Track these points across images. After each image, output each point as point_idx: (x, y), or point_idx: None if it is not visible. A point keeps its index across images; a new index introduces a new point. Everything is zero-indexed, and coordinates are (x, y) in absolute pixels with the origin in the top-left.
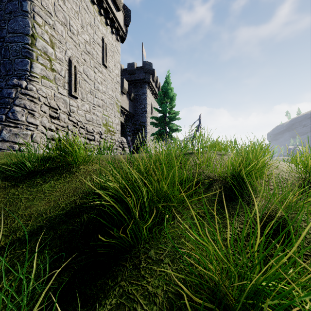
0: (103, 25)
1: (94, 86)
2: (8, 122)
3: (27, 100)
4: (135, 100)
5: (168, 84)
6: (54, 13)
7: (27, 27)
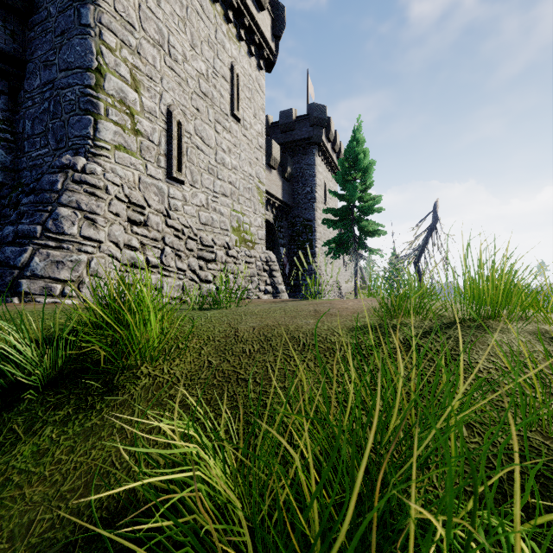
0: (233, 42)
1: (215, 158)
2: (45, 239)
3: (83, 194)
4: (293, 179)
5: (358, 143)
6: (139, 24)
7: (89, 55)
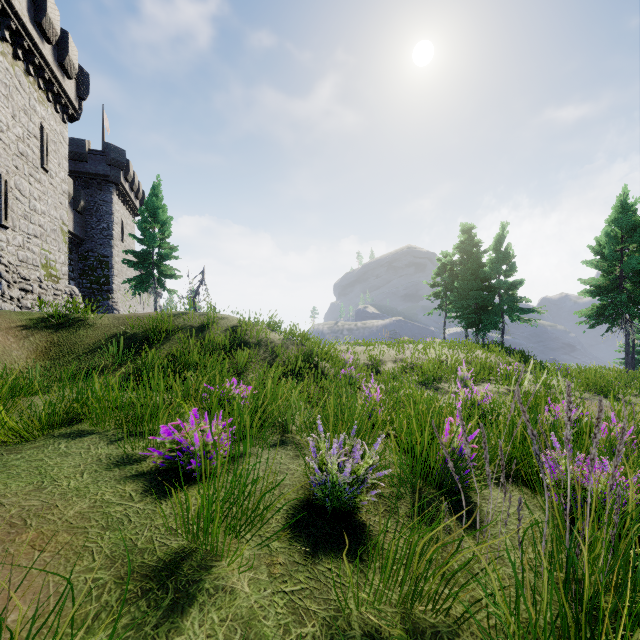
0: (42, 104)
1: (29, 206)
2: None
3: None
4: (86, 211)
5: (158, 198)
6: None
7: None
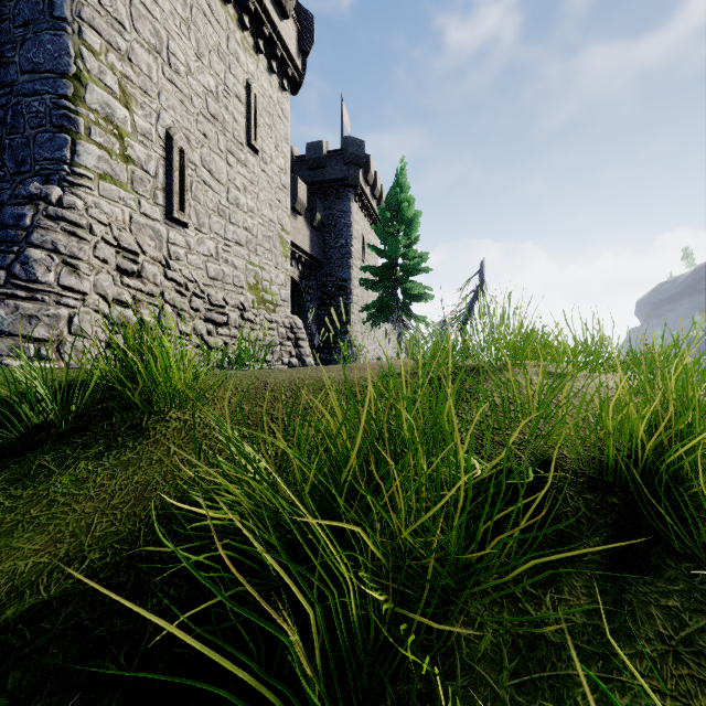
0: (249, 54)
1: (227, 197)
2: (11, 288)
3: (61, 233)
4: (324, 228)
5: (402, 189)
6: (130, 23)
7: (65, 56)
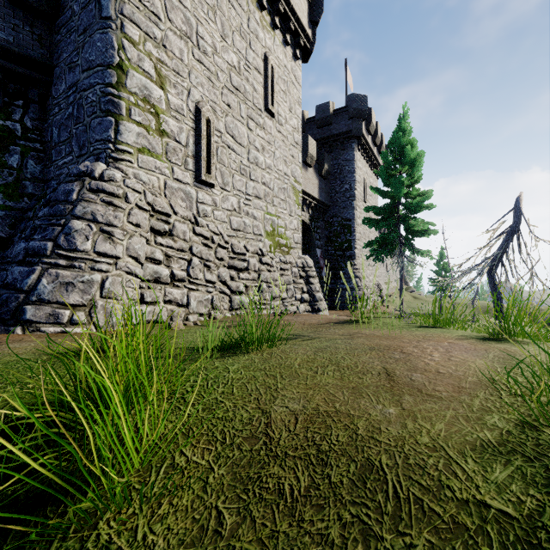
0: (267, 30)
1: (248, 158)
2: (56, 257)
3: (100, 204)
4: (331, 176)
5: (404, 133)
6: (164, 14)
7: (110, 50)
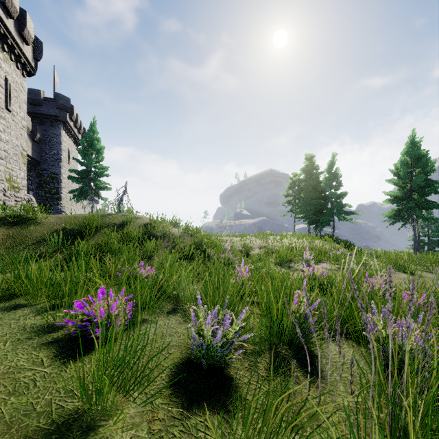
0: (6, 62)
1: None
2: None
3: None
4: (41, 141)
5: (94, 133)
6: None
7: None
